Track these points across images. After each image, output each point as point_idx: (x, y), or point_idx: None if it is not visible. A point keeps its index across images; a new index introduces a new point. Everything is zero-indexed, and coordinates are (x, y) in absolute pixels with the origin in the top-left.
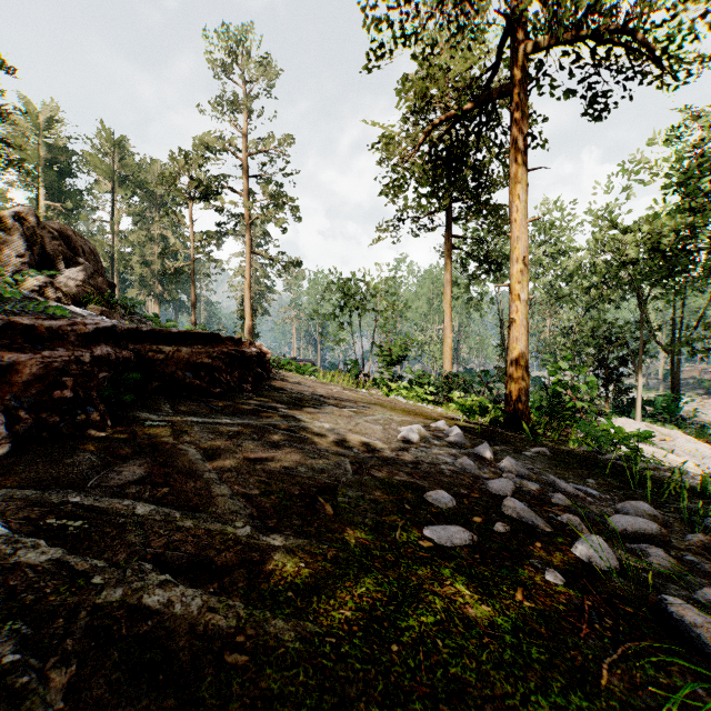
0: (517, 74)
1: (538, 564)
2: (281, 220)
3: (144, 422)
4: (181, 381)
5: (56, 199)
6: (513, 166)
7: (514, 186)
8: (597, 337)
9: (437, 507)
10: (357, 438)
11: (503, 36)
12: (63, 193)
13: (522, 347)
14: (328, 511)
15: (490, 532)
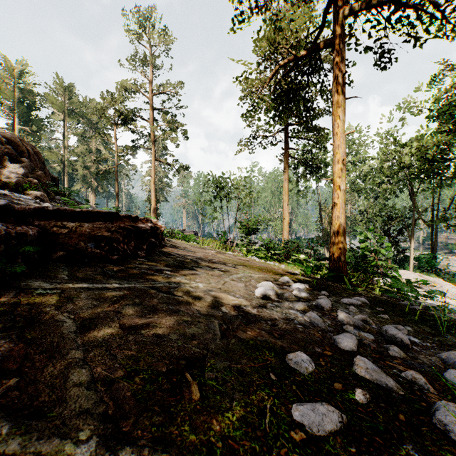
0: (338, 30)
1: (414, 453)
2: (175, 138)
3: (34, 291)
4: (83, 250)
5: (26, 124)
6: (335, 95)
7: (336, 109)
8: (383, 216)
9: (299, 373)
10: (225, 297)
11: (328, 4)
12: (31, 121)
13: (342, 222)
14: (194, 395)
15: (354, 404)
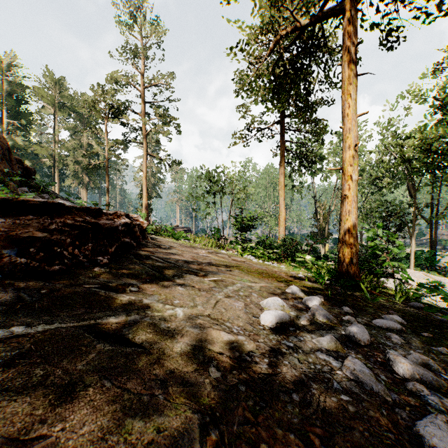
0: None
1: None
2: (167, 132)
3: None
4: None
5: (15, 118)
6: (346, 70)
7: (347, 86)
8: (381, 212)
9: None
10: (216, 336)
11: None
12: (20, 114)
13: (353, 218)
14: None
15: None
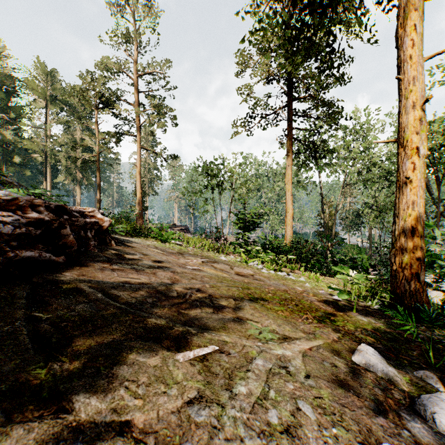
0: None
1: None
2: (162, 123)
3: None
4: None
5: (4, 112)
6: None
7: (410, 14)
8: None
9: None
10: None
11: None
12: (10, 108)
13: (420, 213)
14: None
15: None
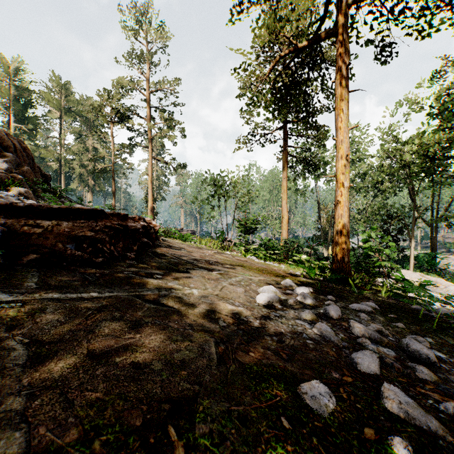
0: (341, 20)
1: None
2: (172, 136)
3: None
4: (62, 253)
5: (22, 122)
6: (339, 87)
7: (339, 102)
8: (382, 215)
9: (318, 414)
10: (222, 306)
11: None
12: (27, 119)
13: (345, 221)
14: None
15: None
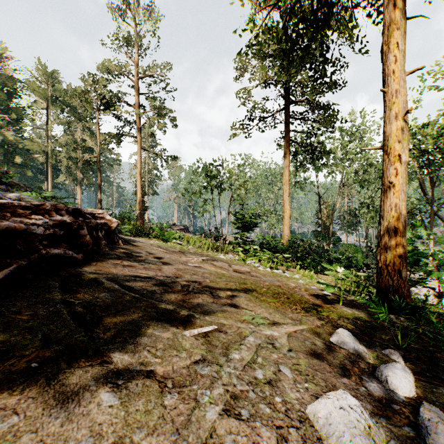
0: None
1: None
2: (162, 124)
3: None
4: None
5: (6, 112)
6: (392, 9)
7: (393, 32)
8: None
9: None
10: None
11: None
12: (12, 109)
13: (402, 215)
14: None
15: None
